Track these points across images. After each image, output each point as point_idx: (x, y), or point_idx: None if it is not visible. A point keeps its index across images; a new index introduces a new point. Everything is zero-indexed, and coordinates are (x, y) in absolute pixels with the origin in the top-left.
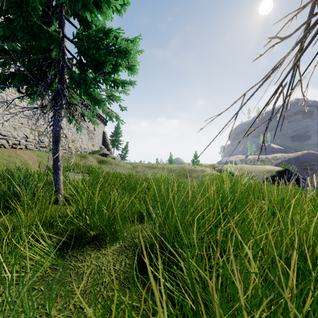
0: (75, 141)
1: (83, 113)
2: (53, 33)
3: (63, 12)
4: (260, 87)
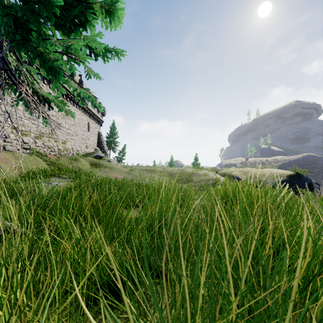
0: (66, 143)
1: (46, 96)
2: None
3: None
4: None
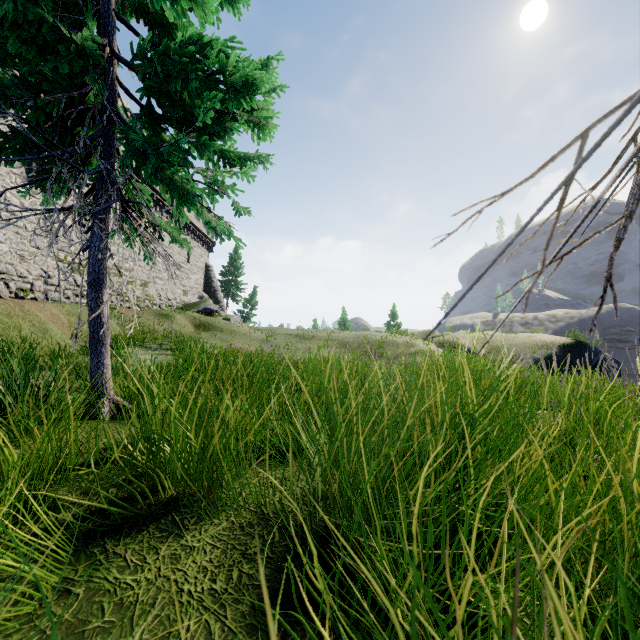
0: (149, 285)
1: (158, 223)
2: (87, 45)
3: (112, 3)
4: (632, 108)
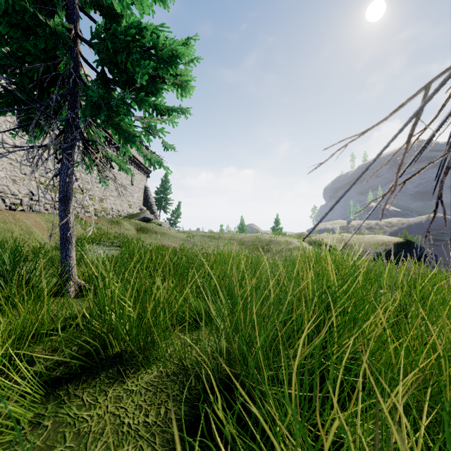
0: (104, 200)
1: (110, 157)
2: (58, 28)
3: None
4: None
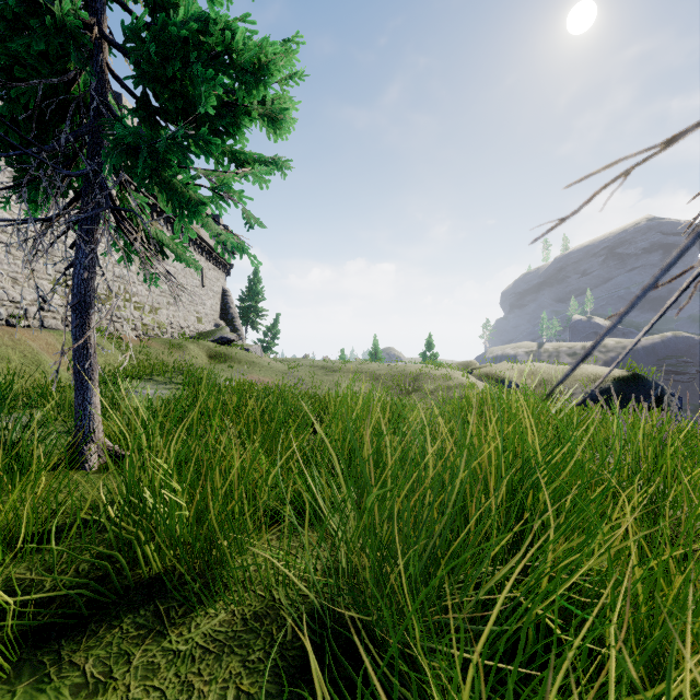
0: (159, 311)
1: (160, 238)
2: (67, 21)
3: None
4: None
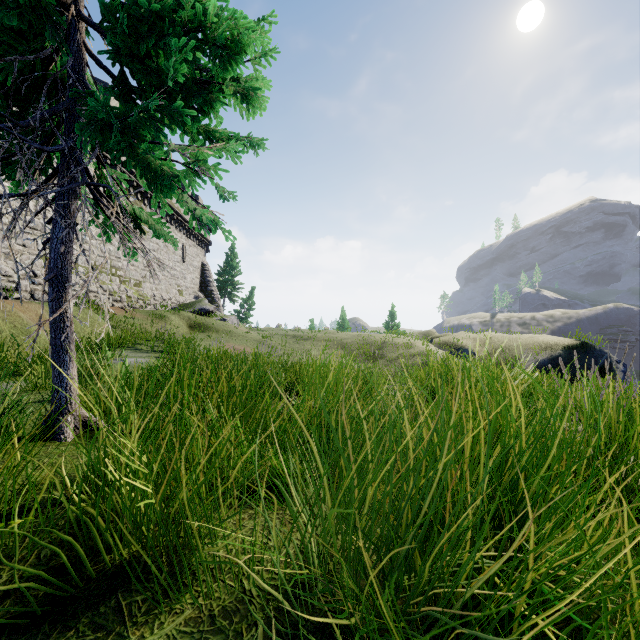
0: (143, 284)
1: (138, 215)
2: None
3: None
4: None
